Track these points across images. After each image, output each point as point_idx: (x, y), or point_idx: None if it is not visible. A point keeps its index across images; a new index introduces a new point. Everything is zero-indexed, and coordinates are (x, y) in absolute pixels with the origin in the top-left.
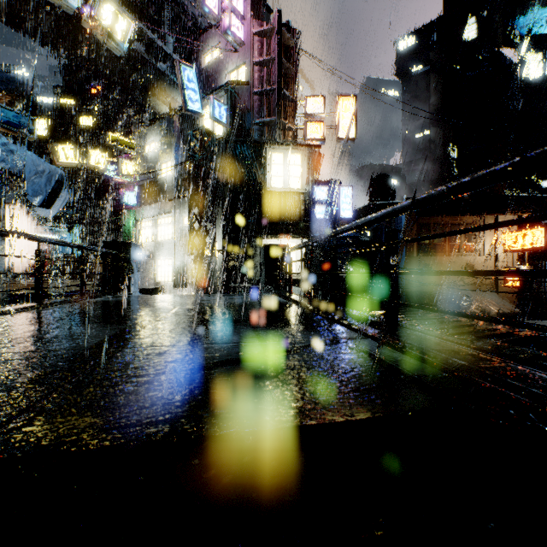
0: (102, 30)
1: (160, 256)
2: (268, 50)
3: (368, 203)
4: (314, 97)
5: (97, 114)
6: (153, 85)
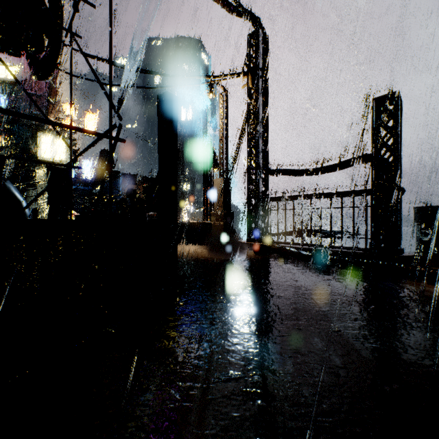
0: None
1: None
2: None
3: (96, 167)
4: (68, 105)
5: None
6: None
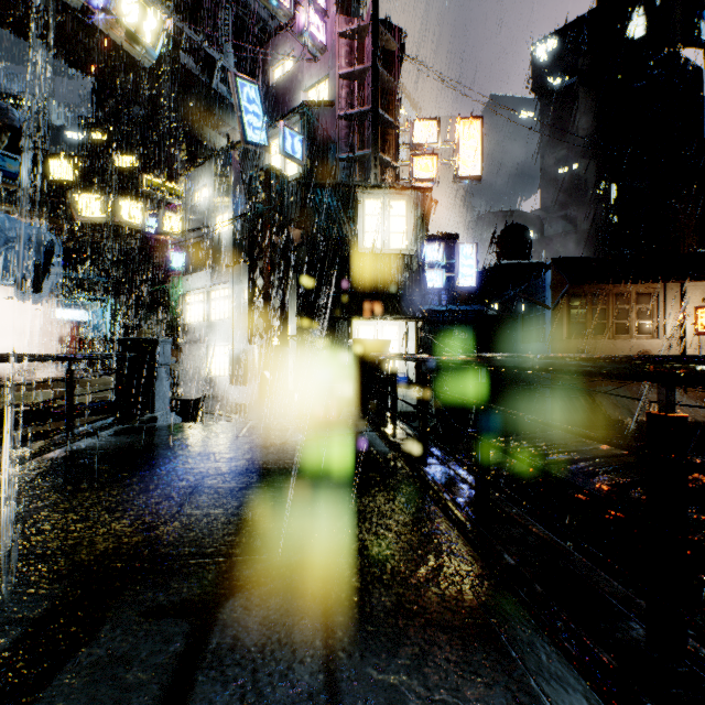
0: (123, 30)
1: (213, 342)
2: (360, 57)
3: (495, 264)
4: (423, 120)
5: (137, 151)
6: (207, 111)
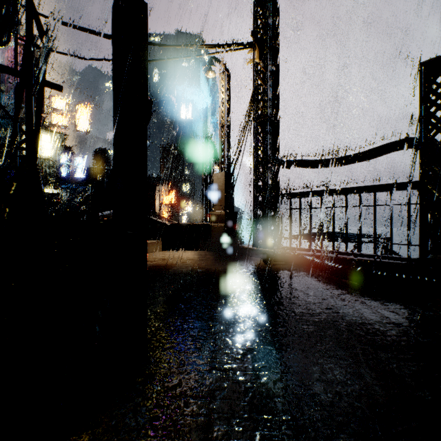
0: None
1: None
2: (21, 55)
3: (92, 166)
4: (58, 98)
5: None
6: None
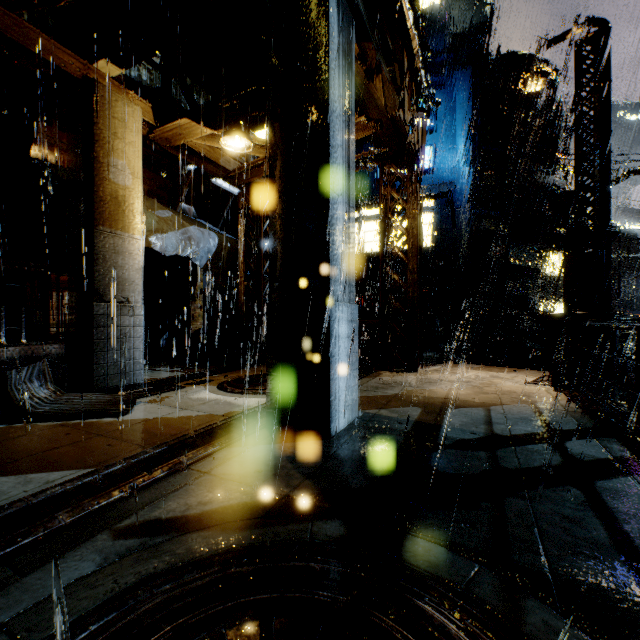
0: None
1: None
2: None
3: None
4: None
5: None
6: None
